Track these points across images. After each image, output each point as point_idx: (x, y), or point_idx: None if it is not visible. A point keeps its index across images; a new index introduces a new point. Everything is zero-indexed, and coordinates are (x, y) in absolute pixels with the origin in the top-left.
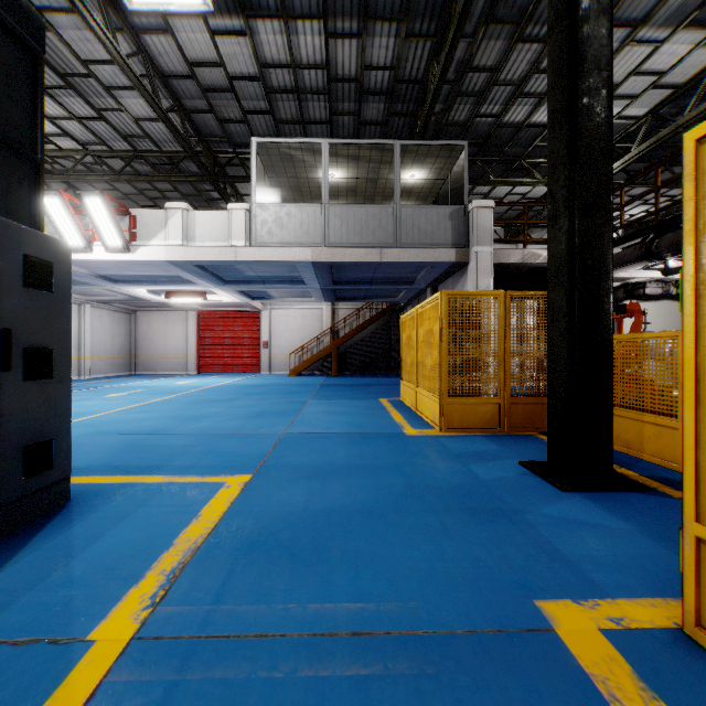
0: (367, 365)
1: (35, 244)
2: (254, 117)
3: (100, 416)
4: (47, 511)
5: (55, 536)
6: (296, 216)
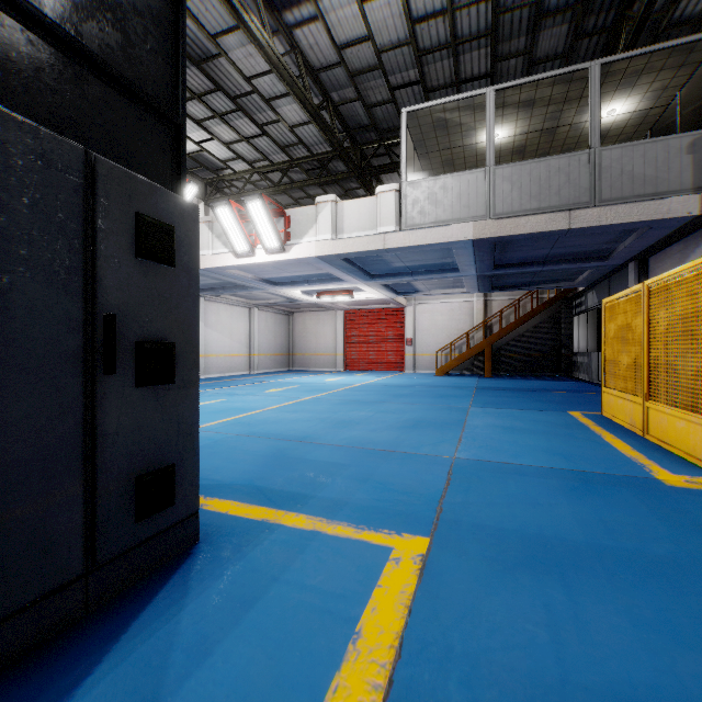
0: (528, 365)
1: (150, 200)
2: (401, 93)
3: (257, 413)
4: (168, 560)
5: (157, 626)
6: (452, 188)
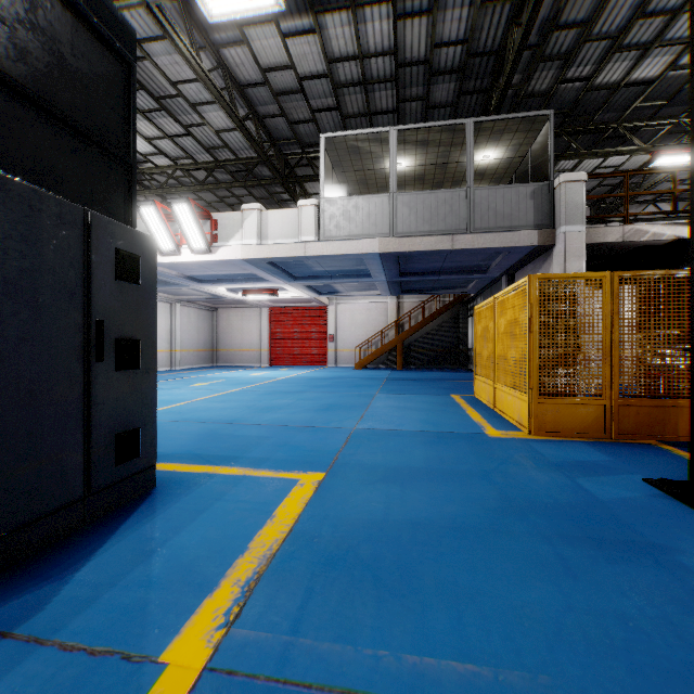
0: (433, 359)
1: (124, 238)
2: (322, 115)
3: (186, 404)
4: (135, 497)
5: (139, 526)
6: (363, 208)
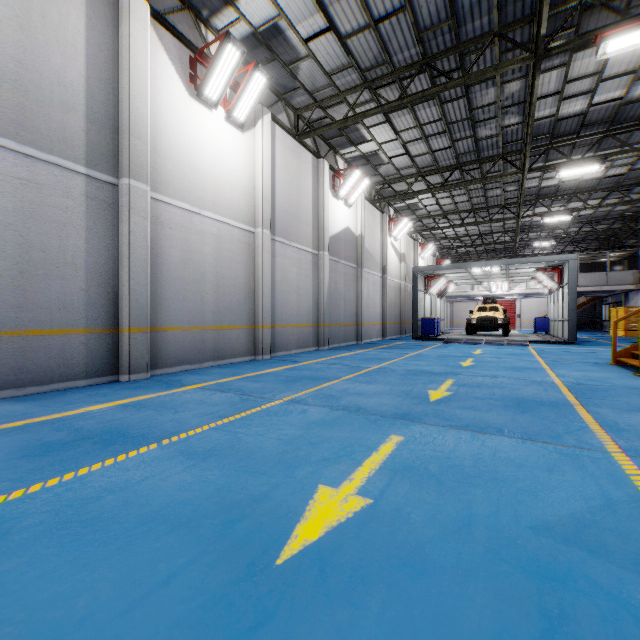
0: (579, 326)
1: None
2: None
3: None
4: None
5: None
6: None
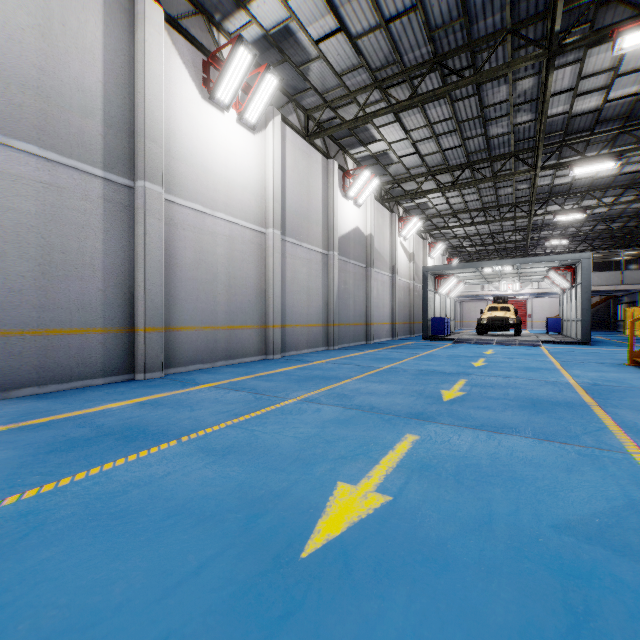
0: (593, 326)
1: None
2: None
3: None
4: None
5: None
6: None
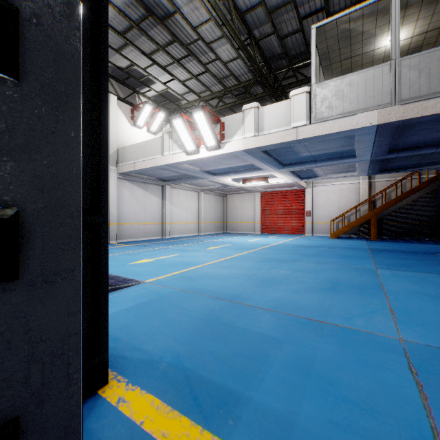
0: (407, 231)
1: None
2: (308, 22)
3: (198, 268)
4: None
5: None
6: (358, 83)
